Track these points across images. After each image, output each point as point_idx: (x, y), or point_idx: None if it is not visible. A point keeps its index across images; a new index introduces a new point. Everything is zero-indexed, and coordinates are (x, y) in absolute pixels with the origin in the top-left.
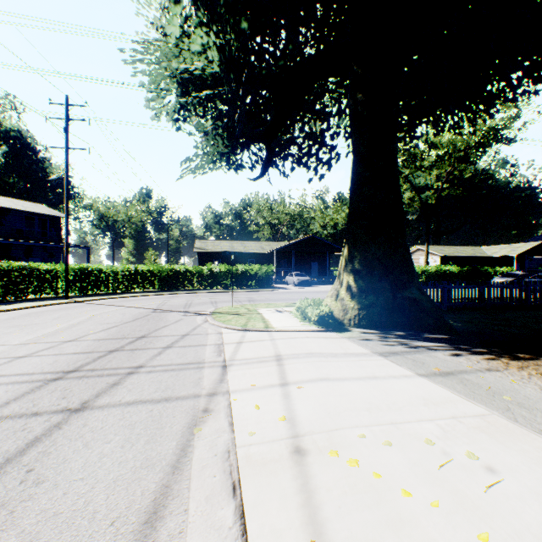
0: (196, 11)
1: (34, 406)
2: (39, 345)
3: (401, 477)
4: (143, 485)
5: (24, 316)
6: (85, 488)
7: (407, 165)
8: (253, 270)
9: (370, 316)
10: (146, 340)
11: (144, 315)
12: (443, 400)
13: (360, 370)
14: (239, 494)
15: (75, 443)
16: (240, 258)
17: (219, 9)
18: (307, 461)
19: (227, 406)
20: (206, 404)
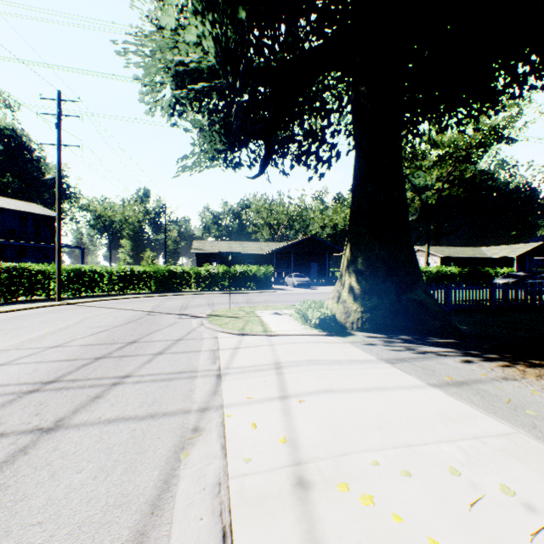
0: None
1: (1, 425)
2: (20, 352)
3: (426, 519)
4: (114, 532)
5: (11, 319)
6: (43, 536)
7: (408, 165)
8: (252, 271)
9: (374, 319)
10: (136, 345)
11: (137, 318)
12: (461, 416)
13: (366, 380)
14: None
15: (40, 473)
16: (239, 259)
17: None
18: (312, 498)
19: (220, 425)
20: (196, 421)
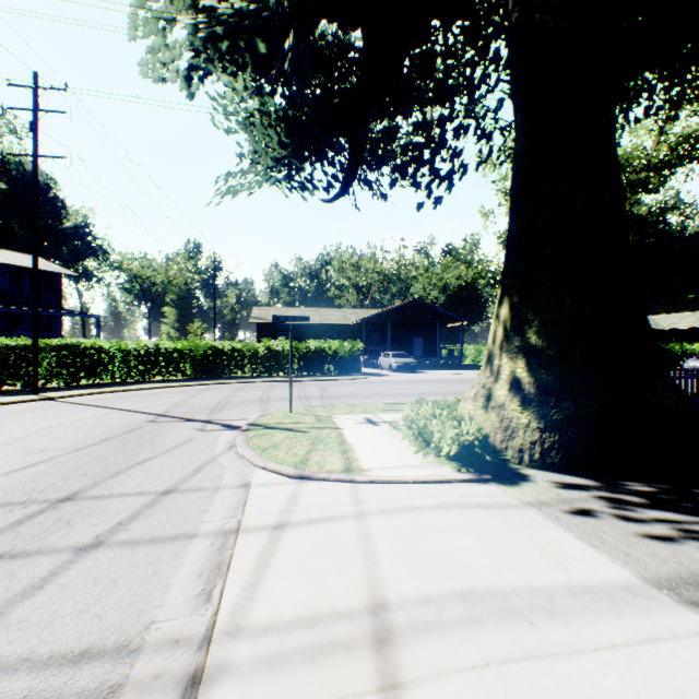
0: None
1: None
2: None
3: None
4: None
5: None
6: None
7: None
8: (331, 348)
9: (568, 445)
10: (64, 510)
11: (129, 429)
12: None
13: None
14: None
15: None
16: (315, 332)
17: None
18: None
19: None
20: None
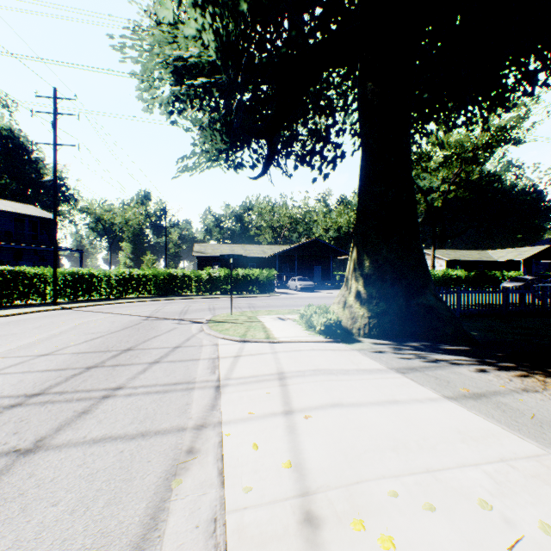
0: None
1: None
2: (7, 361)
3: None
4: None
5: (2, 325)
6: None
7: (413, 166)
8: (254, 275)
9: (382, 325)
10: (131, 353)
11: (135, 323)
12: (483, 434)
13: (377, 392)
14: None
15: (10, 506)
16: (241, 262)
17: None
18: (323, 539)
19: (217, 445)
20: (191, 441)
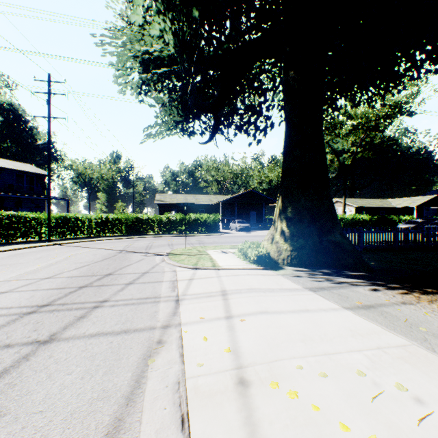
0: (155, 1)
1: (7, 339)
2: (20, 282)
3: (338, 409)
4: (98, 418)
5: (11, 256)
6: (43, 421)
7: (328, 133)
8: (203, 218)
9: (300, 256)
10: (111, 277)
11: (112, 255)
12: (368, 332)
13: (294, 304)
14: (187, 428)
15: (40, 374)
16: (193, 208)
17: (174, 1)
18: (251, 393)
19: (178, 338)
20: (160, 336)
